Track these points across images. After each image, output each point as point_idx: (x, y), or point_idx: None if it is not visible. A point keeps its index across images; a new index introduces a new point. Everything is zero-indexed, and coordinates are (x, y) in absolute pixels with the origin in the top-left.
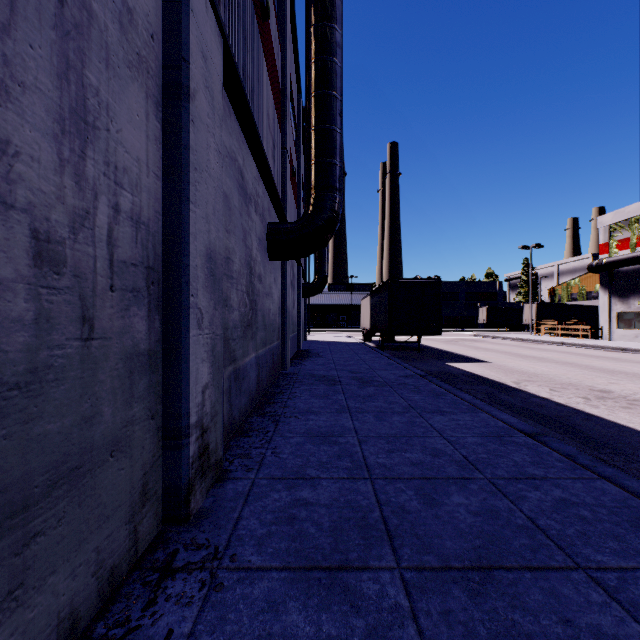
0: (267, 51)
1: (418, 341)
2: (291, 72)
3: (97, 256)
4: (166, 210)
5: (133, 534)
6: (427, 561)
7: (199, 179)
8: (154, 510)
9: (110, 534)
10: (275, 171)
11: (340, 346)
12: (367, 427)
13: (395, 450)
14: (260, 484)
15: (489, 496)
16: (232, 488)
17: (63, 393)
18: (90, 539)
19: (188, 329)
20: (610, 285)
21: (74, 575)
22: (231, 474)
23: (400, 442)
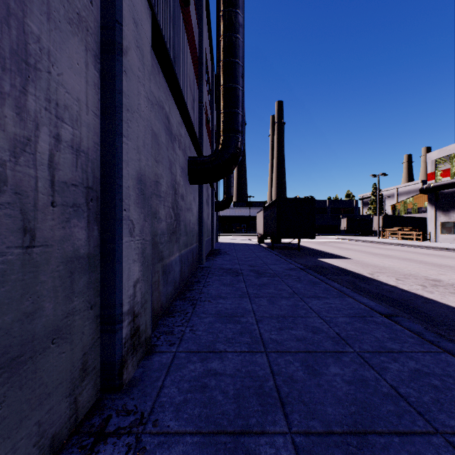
0: (188, 30)
1: (298, 243)
2: (206, 48)
3: (38, 177)
4: (103, 142)
5: (73, 404)
6: (313, 426)
7: (131, 118)
8: (93, 382)
9: (51, 408)
10: (194, 119)
11: (242, 246)
12: (262, 309)
13: (284, 328)
14: (180, 357)
15: (359, 367)
16: (158, 360)
17: (3, 294)
18: (31, 415)
19: (121, 237)
20: (436, 202)
21: (15, 449)
22: (158, 348)
23: (287, 321)
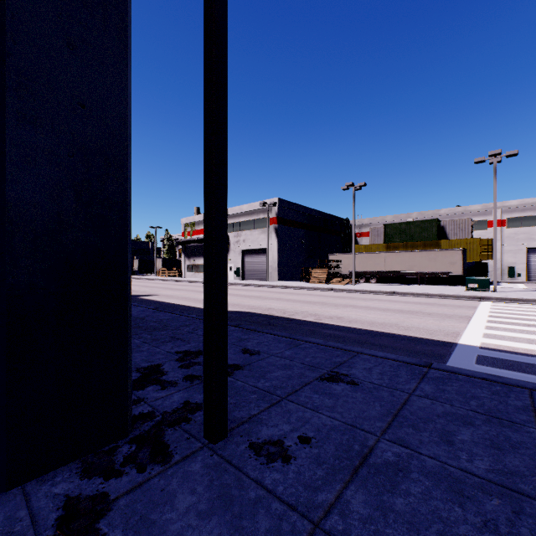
0: None
1: None
2: None
3: None
4: None
5: None
6: None
7: None
8: None
9: None
10: None
11: None
12: None
13: None
14: None
15: None
16: None
17: None
18: None
19: None
20: (185, 252)
21: None
22: None
23: None
